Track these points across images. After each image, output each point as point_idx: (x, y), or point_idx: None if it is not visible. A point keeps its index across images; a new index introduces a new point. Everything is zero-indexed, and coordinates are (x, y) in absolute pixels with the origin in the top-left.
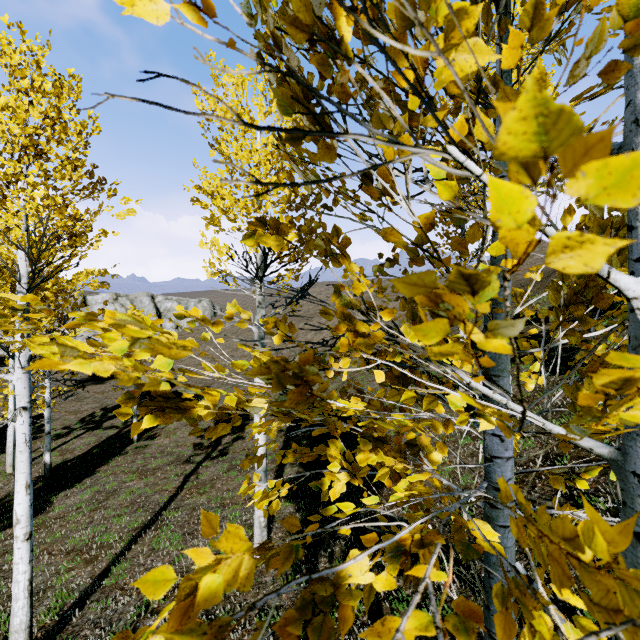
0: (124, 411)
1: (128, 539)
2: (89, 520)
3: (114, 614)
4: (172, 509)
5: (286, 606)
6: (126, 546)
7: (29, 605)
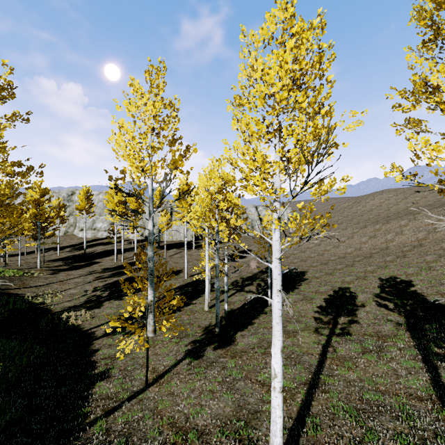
0: None
1: (304, 392)
2: (264, 361)
3: None
4: (326, 375)
5: None
6: (305, 398)
7: (281, 442)
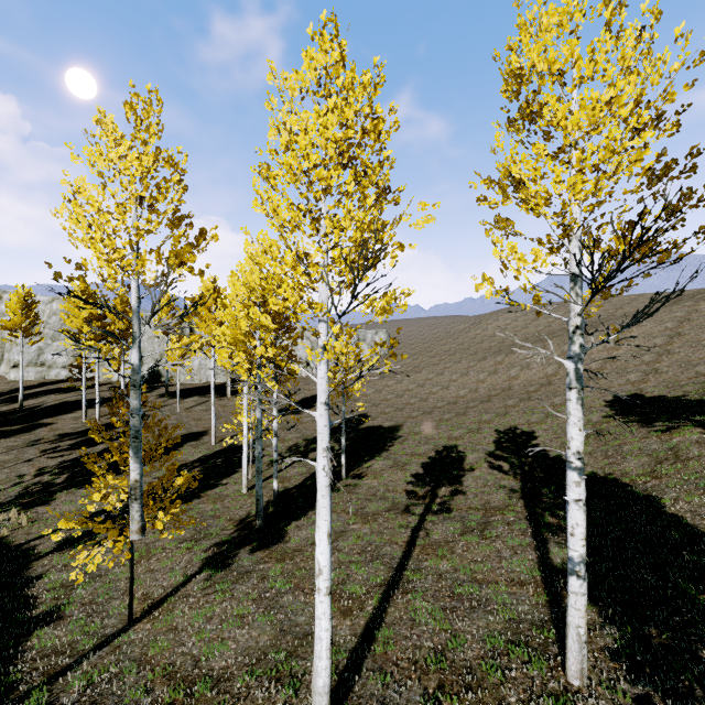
0: None
1: (378, 597)
2: None
3: (399, 698)
4: (412, 569)
5: None
6: (378, 605)
7: (329, 666)
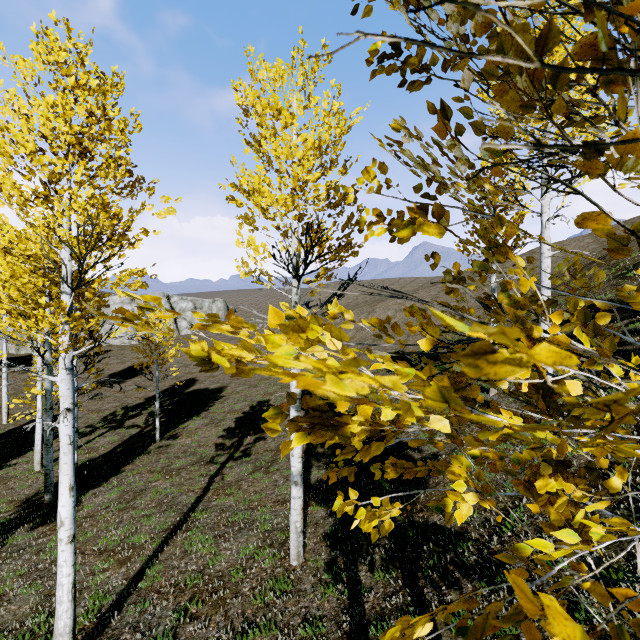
0: (272, 428)
1: (159, 540)
2: (118, 520)
3: (153, 618)
4: (200, 510)
5: (330, 616)
6: (158, 547)
7: (72, 608)
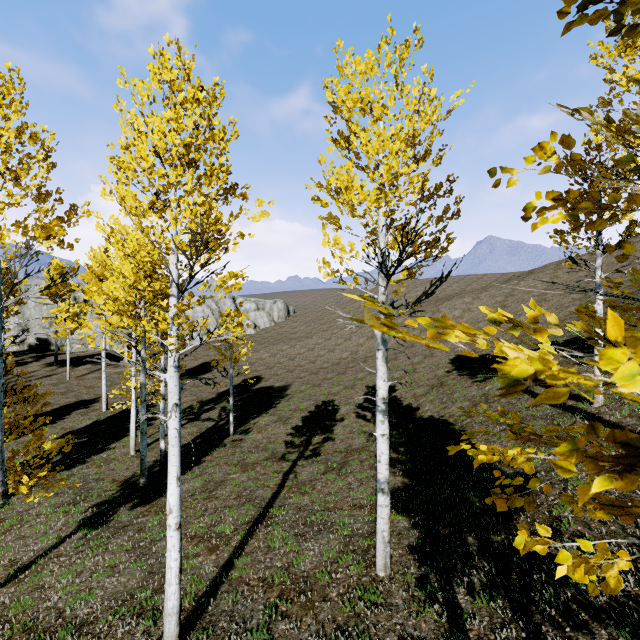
0: (563, 464)
1: (243, 532)
2: (204, 508)
3: (245, 610)
4: (278, 507)
5: (429, 639)
6: (242, 539)
7: (179, 591)
